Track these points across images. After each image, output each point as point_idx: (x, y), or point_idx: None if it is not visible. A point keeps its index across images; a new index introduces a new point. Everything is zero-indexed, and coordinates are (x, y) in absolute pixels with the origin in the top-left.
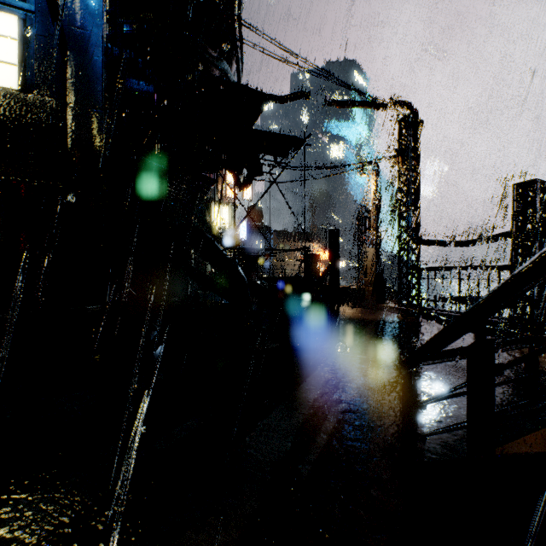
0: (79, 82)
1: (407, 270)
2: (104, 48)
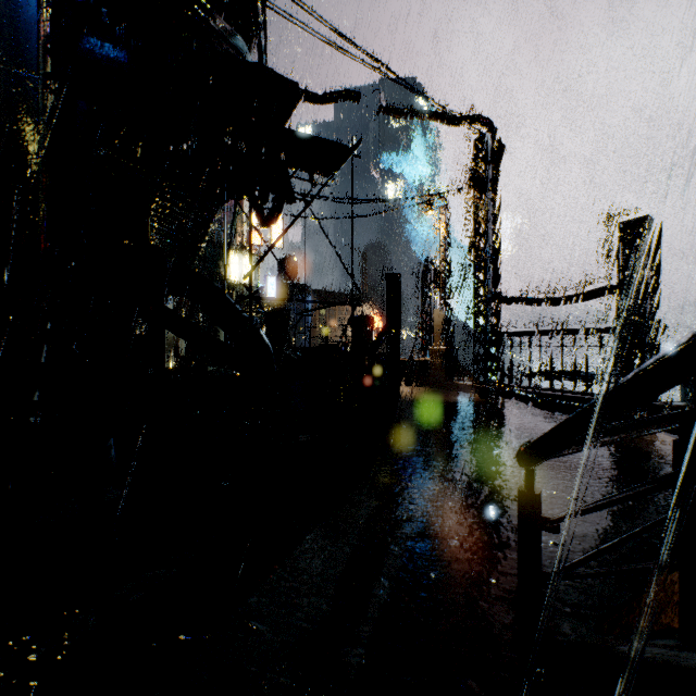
0: None
1: (485, 337)
2: None
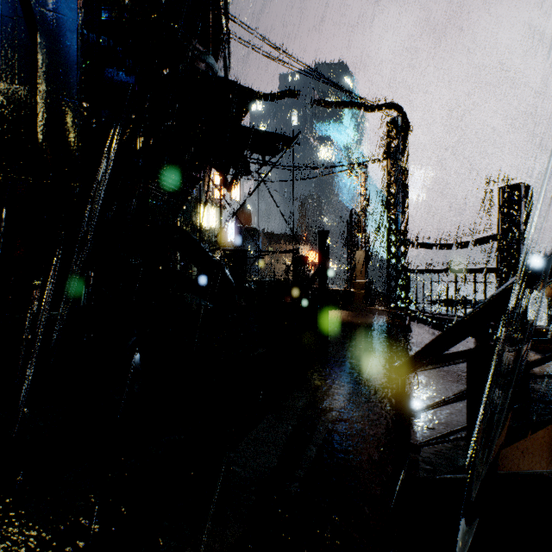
0: (51, 69)
1: (396, 273)
2: (79, 34)
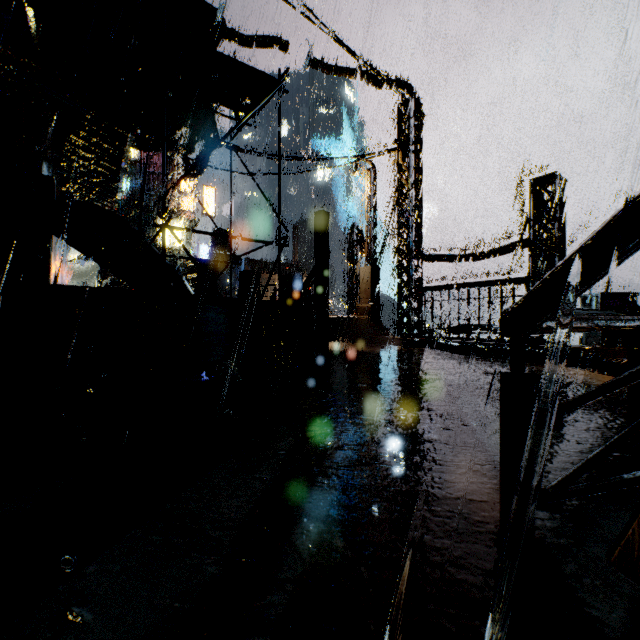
0: None
1: (408, 292)
2: None
